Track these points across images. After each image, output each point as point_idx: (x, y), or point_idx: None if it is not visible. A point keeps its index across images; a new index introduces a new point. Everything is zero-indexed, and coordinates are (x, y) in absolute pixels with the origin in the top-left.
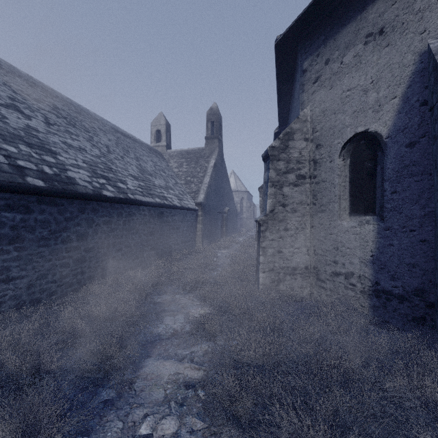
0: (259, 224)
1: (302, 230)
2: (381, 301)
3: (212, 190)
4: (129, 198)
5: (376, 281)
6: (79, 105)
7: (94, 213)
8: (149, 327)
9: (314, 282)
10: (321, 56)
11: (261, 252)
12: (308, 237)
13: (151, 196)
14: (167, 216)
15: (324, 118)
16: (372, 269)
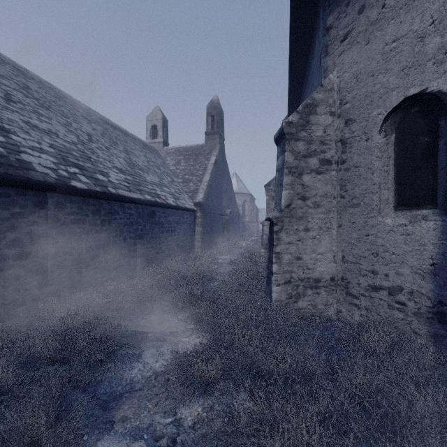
0: (272, 222)
1: (327, 231)
2: None
3: (212, 189)
4: (108, 192)
5: (439, 300)
6: (60, 91)
7: (59, 209)
8: (119, 368)
9: (342, 298)
10: (352, 4)
11: (274, 258)
12: (334, 239)
13: (140, 192)
14: (159, 216)
15: (357, 84)
16: (433, 283)
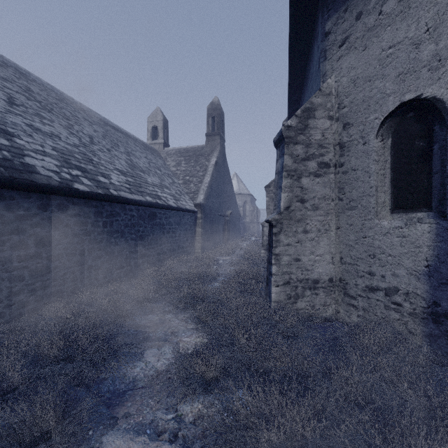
0: (271, 224)
1: (326, 233)
2: (442, 328)
3: (213, 191)
4: (110, 194)
5: (433, 301)
6: (61, 93)
7: (62, 212)
8: (122, 367)
9: (340, 299)
10: (350, 10)
11: (273, 260)
12: (333, 241)
13: (141, 194)
14: (160, 218)
15: (355, 89)
16: (428, 284)
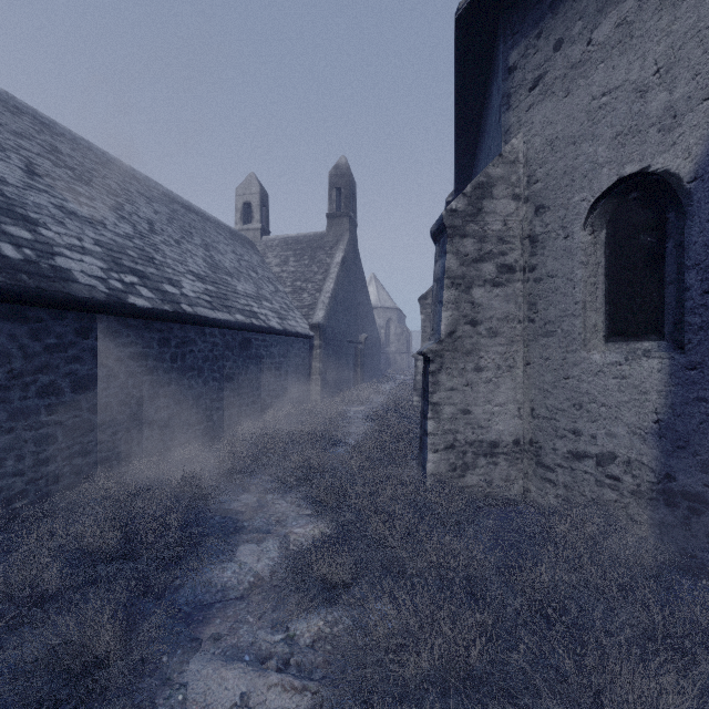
0: (426, 358)
1: (509, 371)
2: (678, 514)
3: (338, 304)
4: (182, 312)
5: (666, 473)
6: (104, 153)
7: (111, 339)
8: (205, 570)
9: (531, 471)
10: (545, 36)
11: (430, 412)
12: (519, 383)
13: (228, 311)
14: (257, 347)
15: (553, 155)
16: (658, 448)
